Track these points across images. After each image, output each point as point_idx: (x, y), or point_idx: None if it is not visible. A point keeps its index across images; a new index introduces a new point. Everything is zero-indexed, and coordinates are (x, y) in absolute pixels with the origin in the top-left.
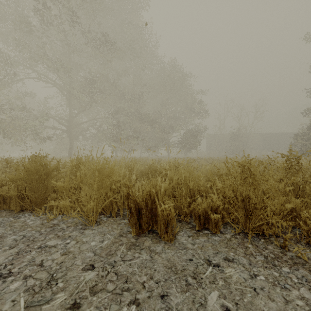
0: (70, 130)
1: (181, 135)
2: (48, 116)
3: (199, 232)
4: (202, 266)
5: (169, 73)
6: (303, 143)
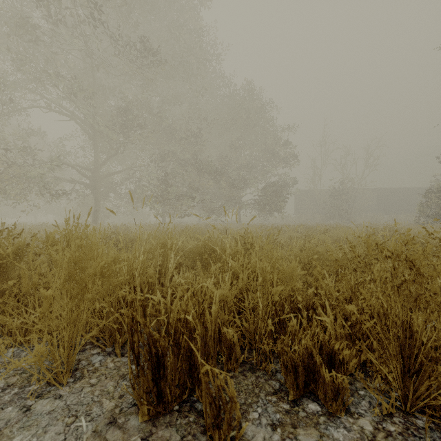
0: (96, 184)
1: (257, 191)
2: (62, 163)
3: (298, 409)
4: None
5: (241, 100)
6: (439, 202)
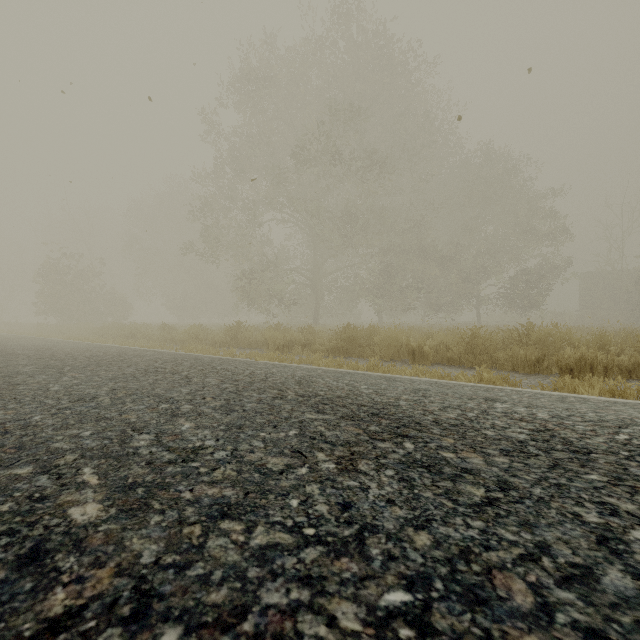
0: (316, 285)
1: (503, 282)
2: (290, 268)
3: (447, 365)
4: (439, 368)
5: (479, 167)
6: None
